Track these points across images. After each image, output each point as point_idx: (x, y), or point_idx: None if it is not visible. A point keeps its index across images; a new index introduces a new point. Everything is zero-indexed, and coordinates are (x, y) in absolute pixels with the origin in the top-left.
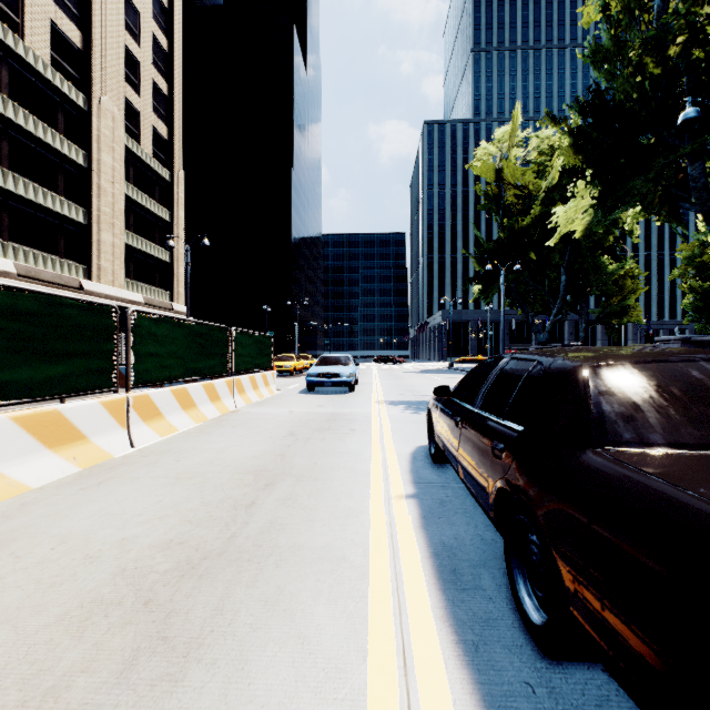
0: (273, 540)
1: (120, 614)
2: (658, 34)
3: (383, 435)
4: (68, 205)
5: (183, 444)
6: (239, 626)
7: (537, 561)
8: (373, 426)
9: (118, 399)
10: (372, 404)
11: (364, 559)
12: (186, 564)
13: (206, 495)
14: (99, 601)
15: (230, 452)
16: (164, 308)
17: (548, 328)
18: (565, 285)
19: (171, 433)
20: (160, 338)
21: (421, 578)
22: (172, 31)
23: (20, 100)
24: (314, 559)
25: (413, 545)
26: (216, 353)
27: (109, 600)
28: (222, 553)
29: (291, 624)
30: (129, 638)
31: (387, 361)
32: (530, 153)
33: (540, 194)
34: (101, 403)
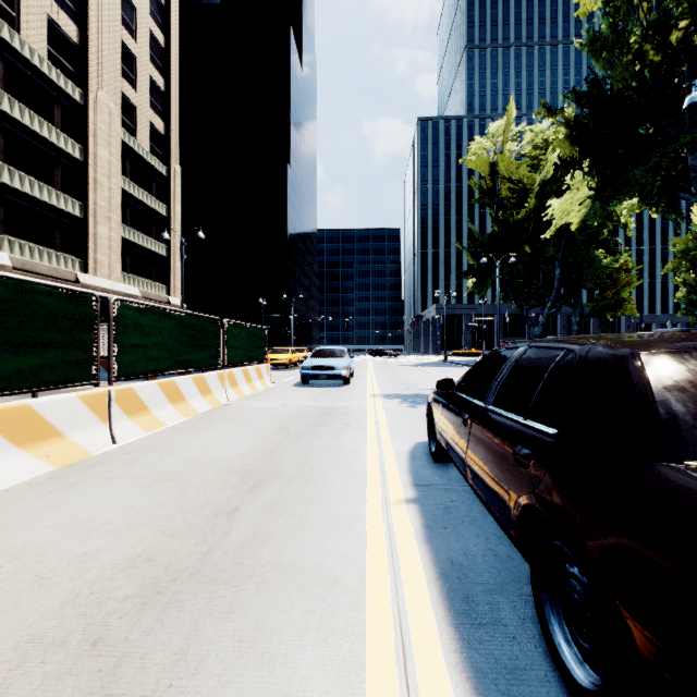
0: (255, 556)
1: (60, 659)
2: (660, 19)
3: (379, 430)
4: (64, 199)
5: (169, 440)
6: (204, 678)
7: (580, 602)
8: (368, 421)
9: (98, 393)
10: (367, 397)
11: (360, 582)
12: (152, 587)
13: (186, 499)
14: (38, 640)
15: (217, 448)
16: (161, 302)
17: (542, 322)
18: (559, 278)
19: (157, 428)
20: (146, 329)
21: (427, 608)
22: (169, 27)
23: (16, 93)
24: (301, 582)
25: (416, 563)
26: (207, 345)
27: (50, 639)
28: (195, 572)
29: (269, 675)
30: (64, 696)
31: (382, 354)
32: (525, 147)
33: (535, 188)
34: (79, 397)
